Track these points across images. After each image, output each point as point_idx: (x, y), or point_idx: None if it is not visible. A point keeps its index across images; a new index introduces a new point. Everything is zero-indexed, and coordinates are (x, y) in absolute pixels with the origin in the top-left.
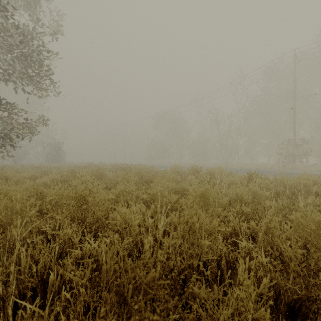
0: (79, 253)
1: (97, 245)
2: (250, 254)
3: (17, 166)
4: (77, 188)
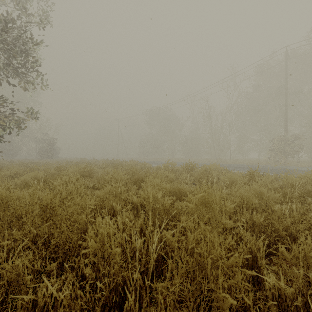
0: (31, 299)
1: (61, 282)
2: (281, 297)
3: (6, 162)
4: (56, 190)
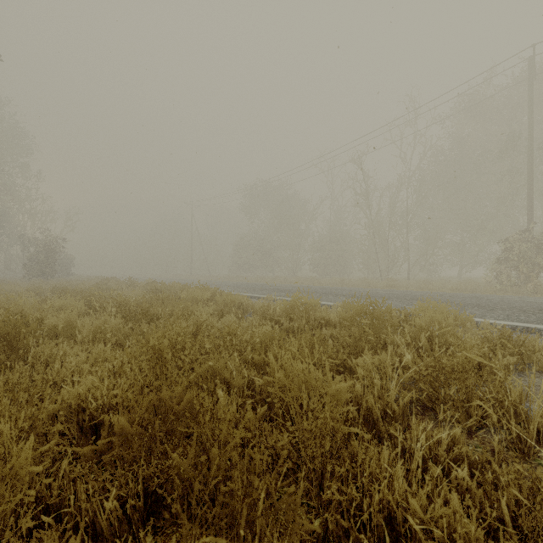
0: None
1: None
2: None
3: None
4: None
